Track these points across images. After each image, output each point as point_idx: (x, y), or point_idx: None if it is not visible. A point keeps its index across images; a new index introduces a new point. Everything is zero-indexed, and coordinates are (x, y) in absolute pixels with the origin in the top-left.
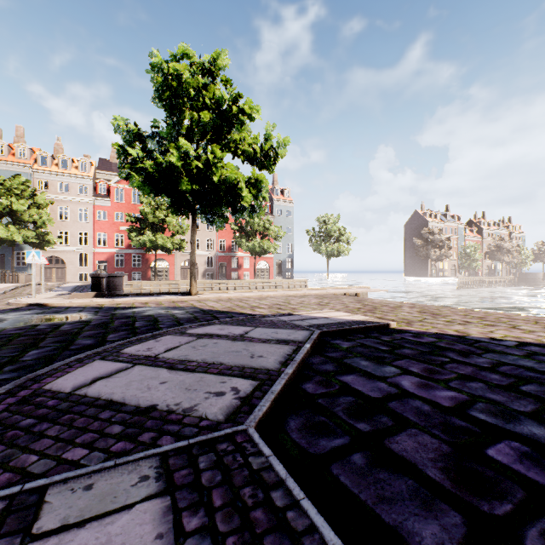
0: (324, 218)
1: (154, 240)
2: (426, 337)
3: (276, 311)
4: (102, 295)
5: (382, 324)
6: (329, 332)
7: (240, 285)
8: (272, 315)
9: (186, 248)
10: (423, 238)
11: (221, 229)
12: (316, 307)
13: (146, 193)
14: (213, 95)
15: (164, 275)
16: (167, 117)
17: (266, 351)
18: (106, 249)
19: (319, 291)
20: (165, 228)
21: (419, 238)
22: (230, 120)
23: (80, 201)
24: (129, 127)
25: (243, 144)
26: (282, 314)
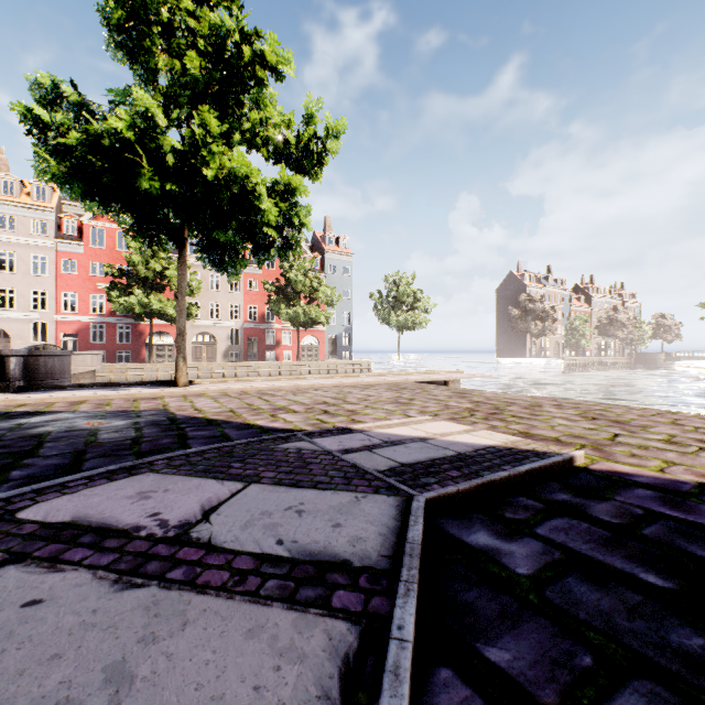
0: (394, 277)
1: (147, 303)
2: (704, 506)
3: (318, 418)
4: (6, 387)
5: (561, 458)
6: (447, 496)
7: (277, 369)
8: (306, 434)
9: (199, 316)
10: (521, 307)
11: (237, 279)
12: (393, 409)
13: (74, 196)
14: (208, 28)
15: (167, 355)
16: (136, 81)
17: (208, 697)
18: (77, 317)
19: (392, 378)
20: (165, 286)
21: (516, 307)
22: (240, 77)
23: (34, 244)
24: (63, 90)
25: (266, 129)
26: (327, 431)
